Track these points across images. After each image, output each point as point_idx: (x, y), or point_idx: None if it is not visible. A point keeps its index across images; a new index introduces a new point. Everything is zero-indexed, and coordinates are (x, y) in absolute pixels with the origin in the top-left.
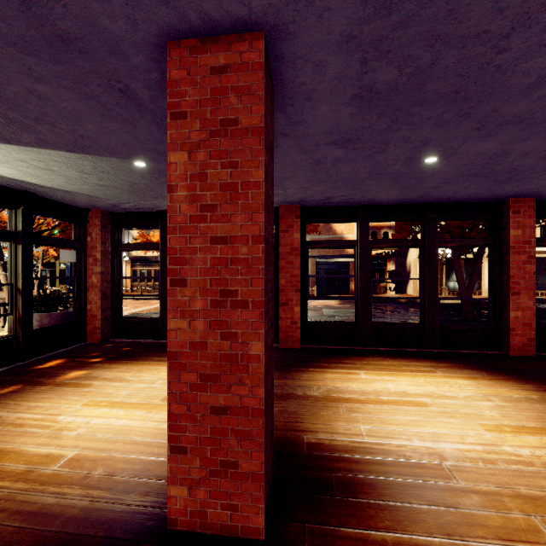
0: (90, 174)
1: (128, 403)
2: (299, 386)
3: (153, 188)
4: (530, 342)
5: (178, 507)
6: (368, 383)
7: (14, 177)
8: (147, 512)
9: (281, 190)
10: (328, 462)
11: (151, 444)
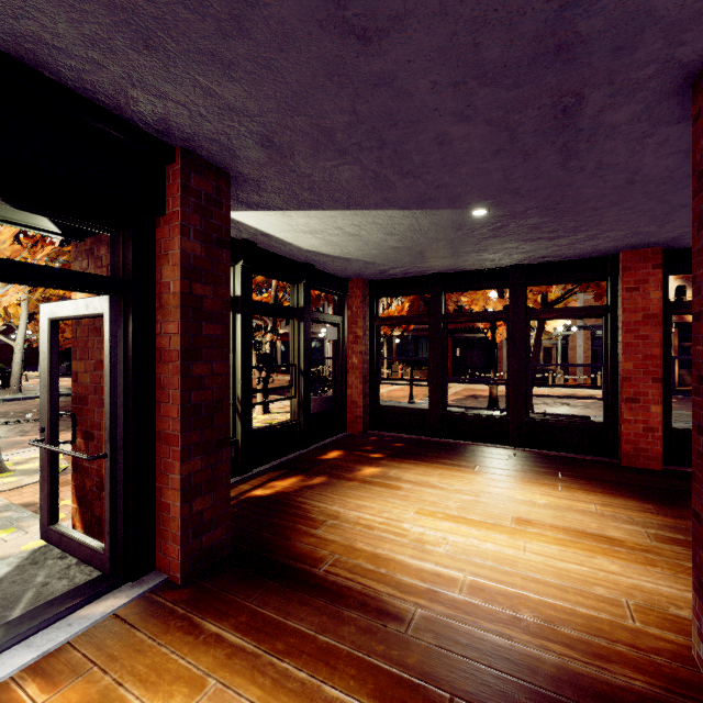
0: (396, 235)
1: (470, 519)
2: None
3: (454, 244)
4: None
5: None
6: None
7: (310, 249)
8: None
9: (653, 226)
10: None
11: (565, 589)
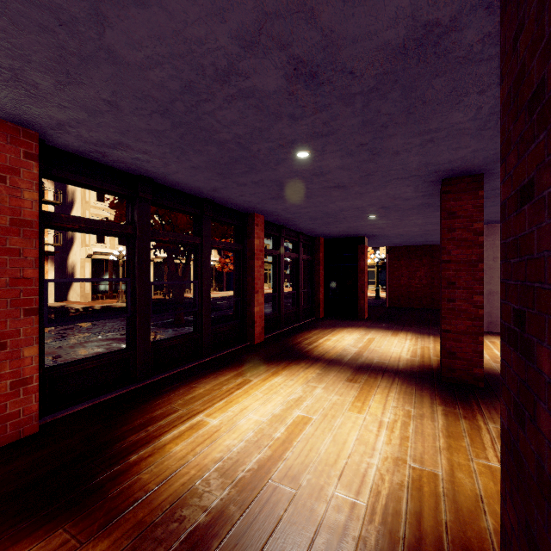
0: None
1: None
2: (177, 505)
3: None
4: (262, 330)
5: None
6: (236, 427)
7: None
8: None
9: (50, 78)
10: None
11: None
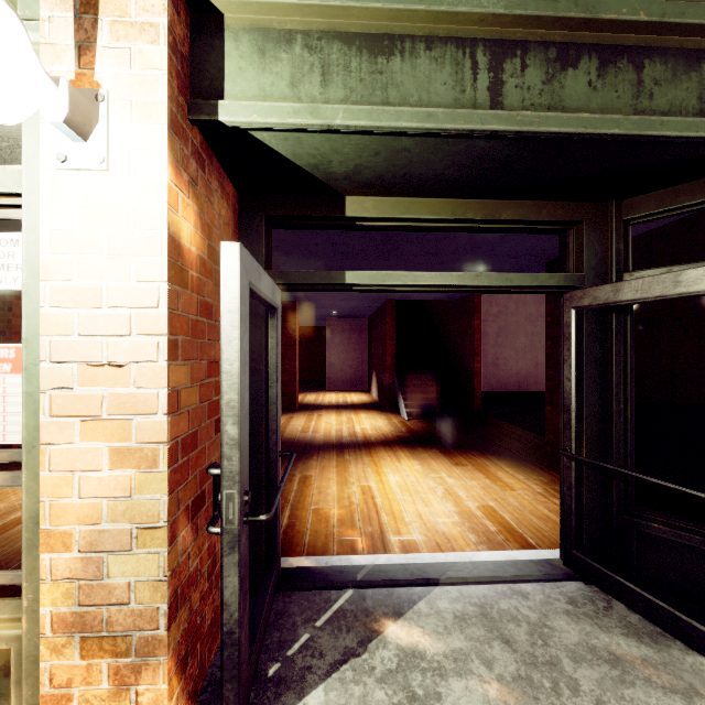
0: None
1: None
2: None
3: None
4: None
5: None
6: None
7: None
8: None
9: None
10: None
11: None
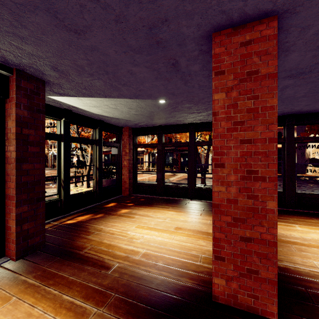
0: (133, 109)
1: (157, 228)
2: None
3: (160, 113)
4: None
5: (219, 290)
6: (305, 233)
7: (98, 113)
8: (196, 289)
9: None
10: (300, 281)
11: (180, 252)
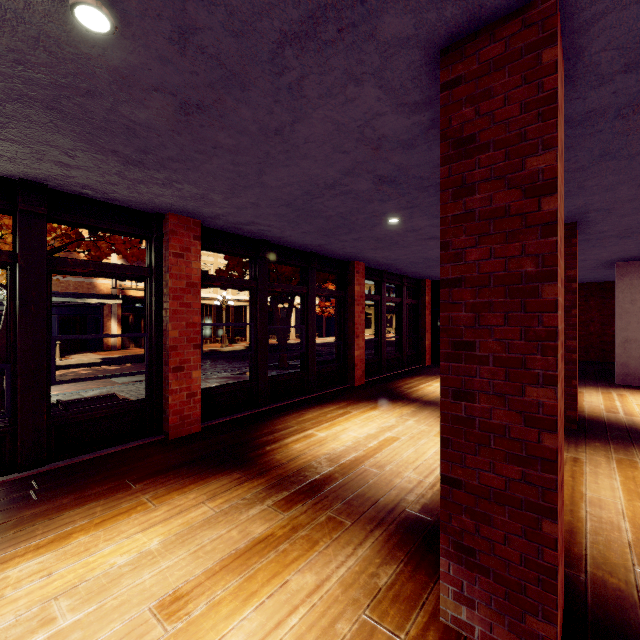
0: None
1: None
2: (301, 470)
3: None
4: (363, 373)
5: None
6: (338, 438)
7: None
8: None
9: (222, 196)
10: None
11: None
